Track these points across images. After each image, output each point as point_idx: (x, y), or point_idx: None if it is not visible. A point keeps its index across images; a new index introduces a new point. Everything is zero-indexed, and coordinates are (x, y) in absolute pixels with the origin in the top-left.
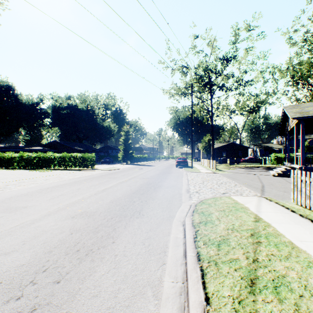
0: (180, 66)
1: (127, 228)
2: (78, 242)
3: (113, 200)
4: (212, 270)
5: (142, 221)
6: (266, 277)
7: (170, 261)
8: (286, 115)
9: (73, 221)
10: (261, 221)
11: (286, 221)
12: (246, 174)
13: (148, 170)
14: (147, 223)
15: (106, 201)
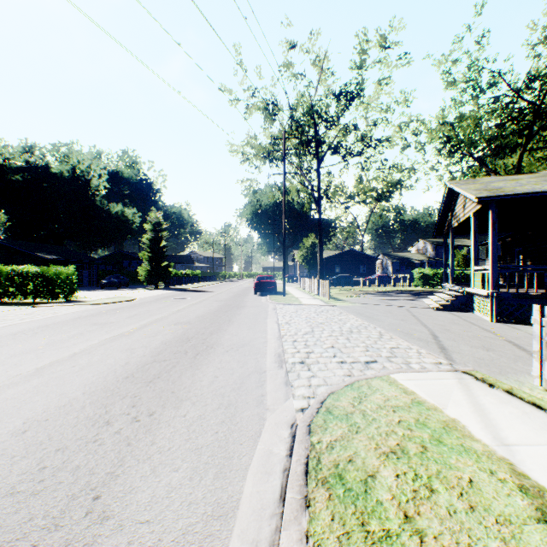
0: (262, 102)
1: None
2: None
3: (34, 419)
4: None
5: None
6: None
7: None
8: (450, 198)
9: None
10: None
11: None
12: (386, 307)
13: (196, 303)
14: None
15: None
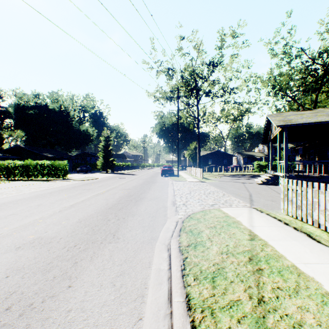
0: (165, 68)
1: (94, 260)
2: (12, 293)
3: (82, 218)
4: (209, 326)
5: (116, 247)
6: (280, 328)
7: (150, 313)
8: (269, 123)
9: (15, 255)
10: (257, 238)
11: (283, 237)
12: (232, 183)
13: (130, 180)
14: (122, 250)
15: (72, 221)
